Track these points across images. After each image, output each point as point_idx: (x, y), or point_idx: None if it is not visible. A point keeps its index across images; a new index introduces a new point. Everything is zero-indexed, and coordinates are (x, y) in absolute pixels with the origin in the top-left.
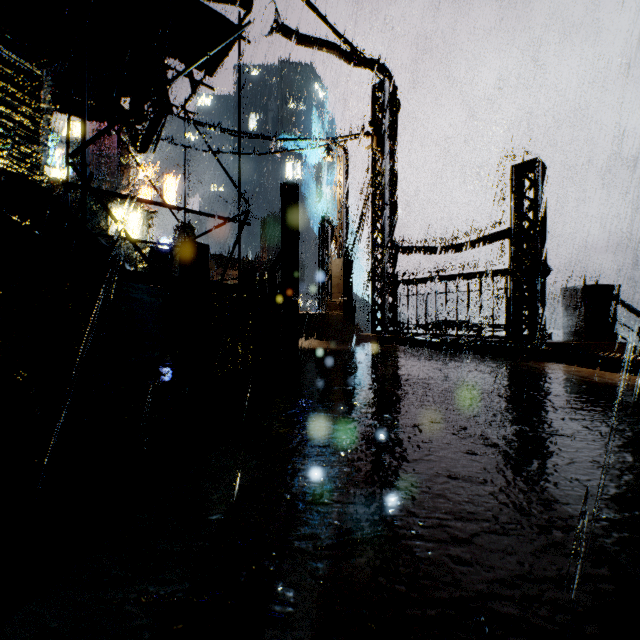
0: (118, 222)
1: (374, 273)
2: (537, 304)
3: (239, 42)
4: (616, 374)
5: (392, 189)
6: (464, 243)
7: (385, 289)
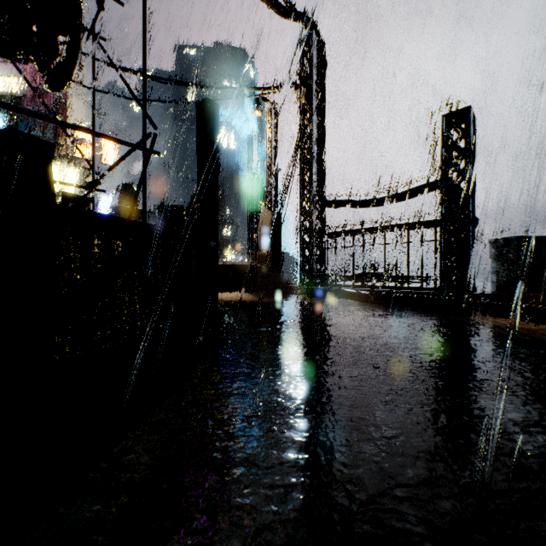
0: None
1: (302, 226)
2: (470, 255)
3: None
4: None
5: (320, 144)
6: (391, 196)
7: (313, 241)
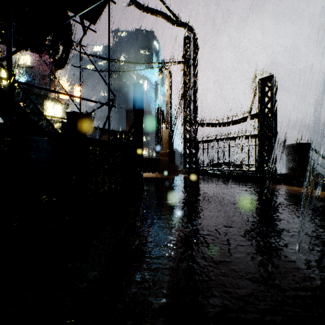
0: (33, 102)
1: (185, 137)
2: (272, 153)
3: (109, 2)
4: (321, 191)
5: (194, 92)
6: (233, 121)
7: (191, 145)
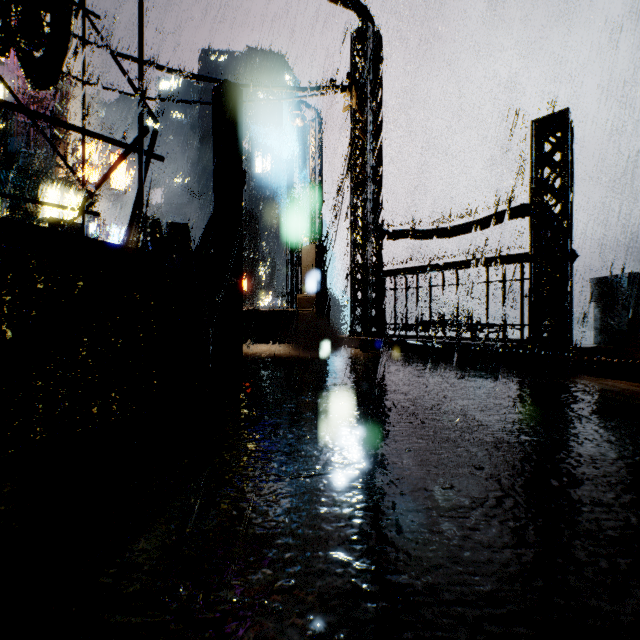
0: None
1: (354, 262)
2: (568, 298)
3: None
4: None
5: (375, 160)
6: (465, 224)
7: (367, 281)
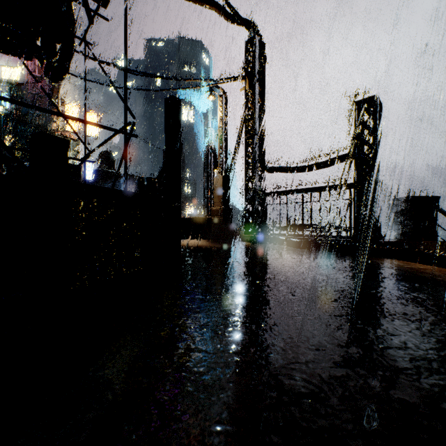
0: None
1: (247, 187)
2: (376, 211)
3: None
4: None
5: (260, 122)
6: (316, 164)
7: (255, 199)
